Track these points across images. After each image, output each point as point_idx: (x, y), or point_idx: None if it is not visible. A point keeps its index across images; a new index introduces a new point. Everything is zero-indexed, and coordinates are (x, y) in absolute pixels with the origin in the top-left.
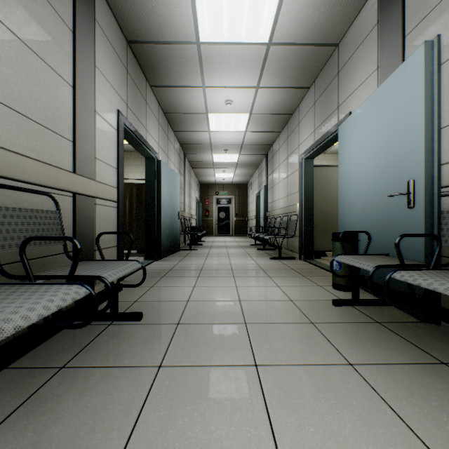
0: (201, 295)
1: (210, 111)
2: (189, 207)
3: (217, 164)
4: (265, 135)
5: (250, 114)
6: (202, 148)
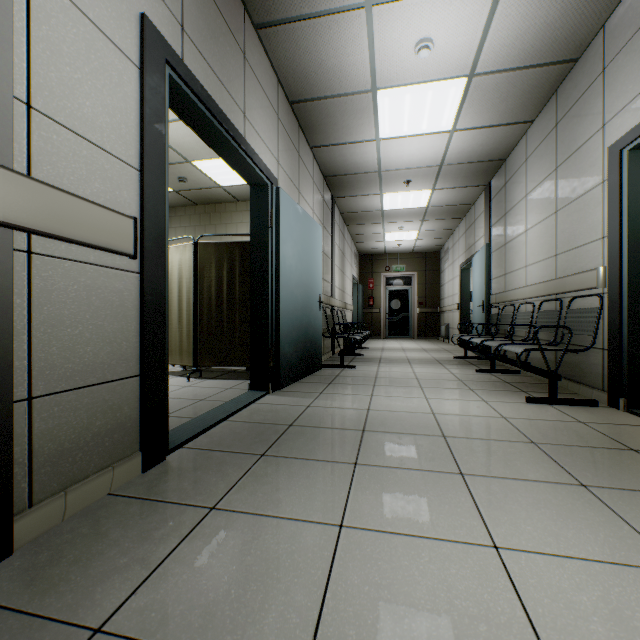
0: (366, 620)
1: (381, 84)
2: (341, 290)
3: (390, 215)
4: (494, 136)
5: (470, 76)
6: (363, 182)
